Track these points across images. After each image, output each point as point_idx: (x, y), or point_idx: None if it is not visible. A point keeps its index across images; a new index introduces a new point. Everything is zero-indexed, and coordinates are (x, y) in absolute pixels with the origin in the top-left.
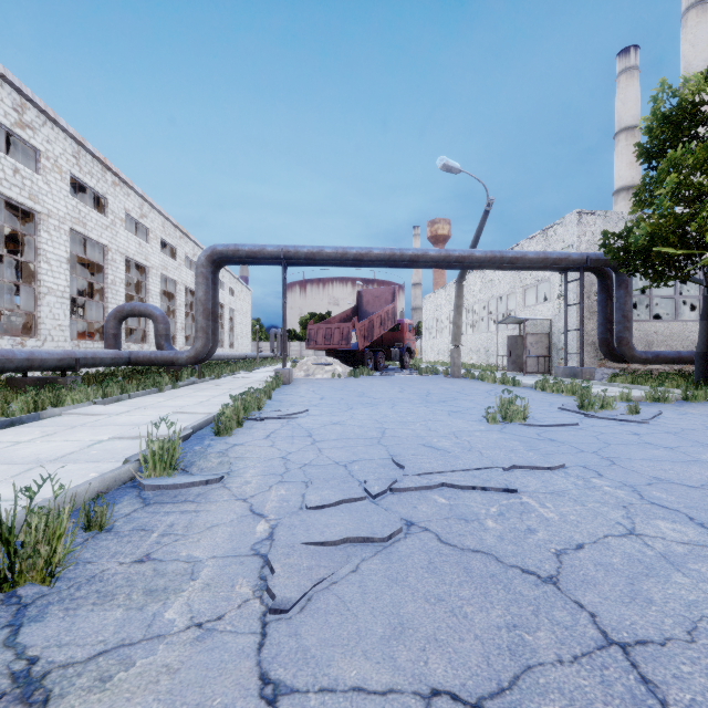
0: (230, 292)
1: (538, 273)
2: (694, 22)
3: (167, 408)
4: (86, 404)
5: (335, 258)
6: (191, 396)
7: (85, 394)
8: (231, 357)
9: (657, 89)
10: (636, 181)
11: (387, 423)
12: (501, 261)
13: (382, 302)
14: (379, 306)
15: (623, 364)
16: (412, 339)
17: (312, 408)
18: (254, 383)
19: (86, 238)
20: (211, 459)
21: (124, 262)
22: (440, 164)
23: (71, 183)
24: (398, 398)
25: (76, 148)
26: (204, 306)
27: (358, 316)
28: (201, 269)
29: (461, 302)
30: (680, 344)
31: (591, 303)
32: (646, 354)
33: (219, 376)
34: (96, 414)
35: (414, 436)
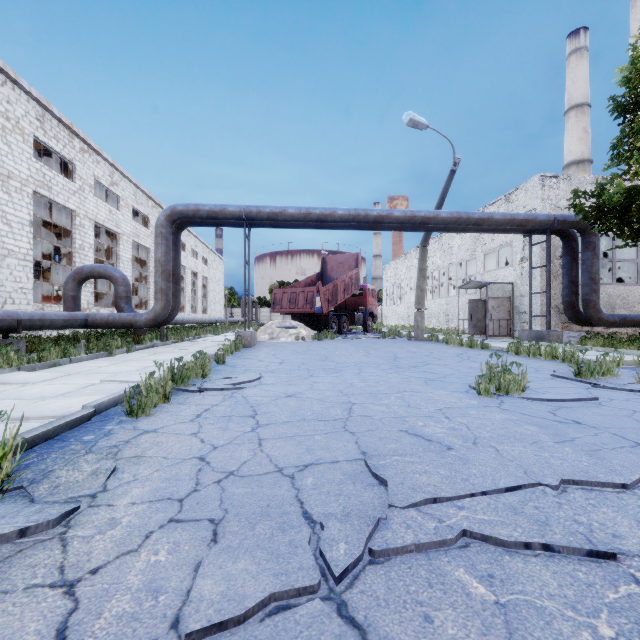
0: (203, 261)
1: (499, 238)
2: None
3: (101, 375)
4: (7, 370)
5: (298, 218)
6: (140, 360)
7: (7, 359)
8: (201, 322)
9: (636, 36)
10: (586, 156)
11: (354, 395)
12: (467, 222)
13: (345, 268)
14: (343, 272)
15: (586, 327)
16: (374, 303)
17: (267, 375)
18: (216, 346)
19: (52, 202)
20: (83, 465)
21: (93, 228)
22: (407, 119)
23: (40, 149)
24: (364, 363)
25: (41, 112)
26: (163, 268)
27: (323, 282)
28: (161, 229)
29: (425, 265)
30: None
31: (554, 267)
32: (613, 317)
33: (183, 339)
34: (9, 383)
35: (390, 416)
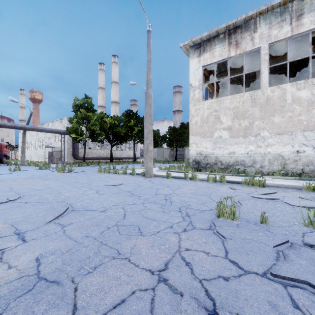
0: None
1: None
2: (114, 67)
3: None
4: None
5: None
6: None
7: None
8: None
9: (75, 98)
10: (103, 105)
11: None
12: (37, 130)
13: None
14: None
15: (81, 160)
16: (7, 151)
17: None
18: None
19: None
20: None
21: None
22: (10, 99)
23: None
24: None
25: None
26: None
27: None
28: None
29: (25, 140)
30: (96, 155)
31: (71, 143)
32: (82, 157)
33: None
34: None
35: None
